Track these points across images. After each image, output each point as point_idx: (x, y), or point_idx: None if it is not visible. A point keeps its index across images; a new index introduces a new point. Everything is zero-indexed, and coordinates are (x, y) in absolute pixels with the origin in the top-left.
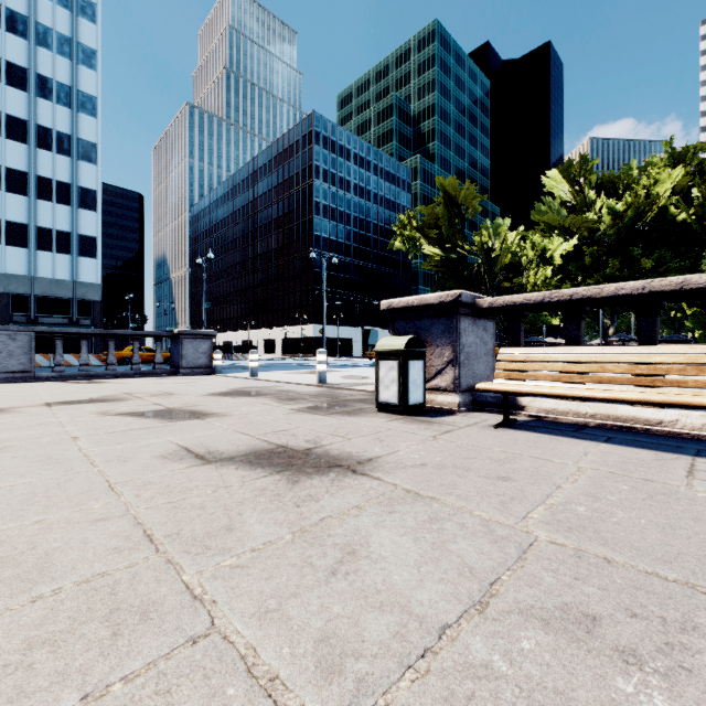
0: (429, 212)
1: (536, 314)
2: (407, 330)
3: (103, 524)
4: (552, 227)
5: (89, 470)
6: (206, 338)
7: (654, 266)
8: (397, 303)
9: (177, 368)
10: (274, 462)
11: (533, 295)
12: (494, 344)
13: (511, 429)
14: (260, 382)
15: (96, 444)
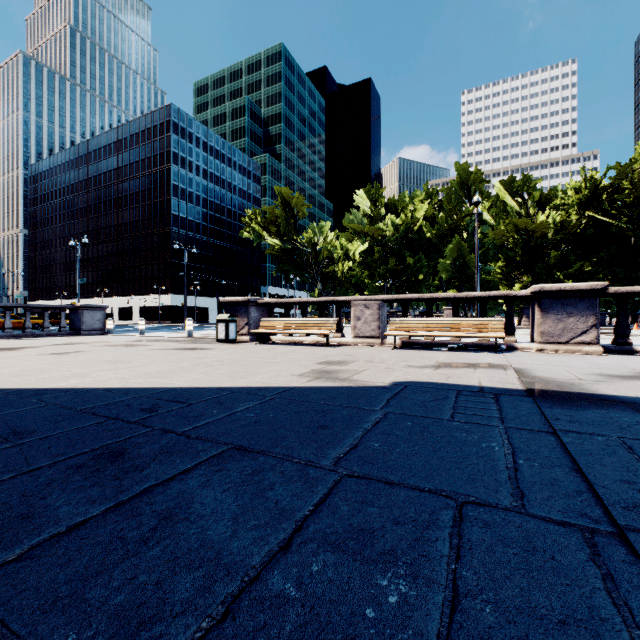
0: (271, 211)
1: (346, 293)
2: (231, 311)
3: (155, 353)
4: (357, 232)
5: (133, 351)
6: (101, 309)
7: (415, 264)
8: (227, 300)
9: (77, 331)
10: (185, 349)
11: (274, 300)
12: (268, 317)
13: (260, 344)
14: (150, 337)
15: (119, 349)
